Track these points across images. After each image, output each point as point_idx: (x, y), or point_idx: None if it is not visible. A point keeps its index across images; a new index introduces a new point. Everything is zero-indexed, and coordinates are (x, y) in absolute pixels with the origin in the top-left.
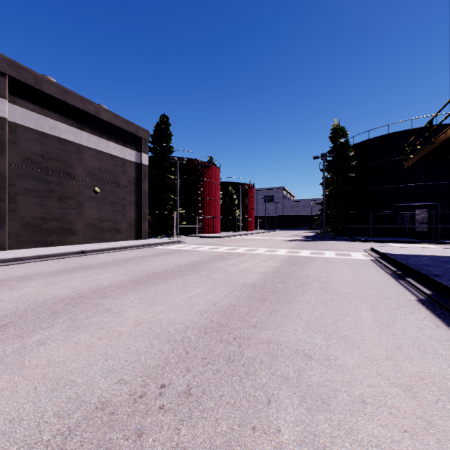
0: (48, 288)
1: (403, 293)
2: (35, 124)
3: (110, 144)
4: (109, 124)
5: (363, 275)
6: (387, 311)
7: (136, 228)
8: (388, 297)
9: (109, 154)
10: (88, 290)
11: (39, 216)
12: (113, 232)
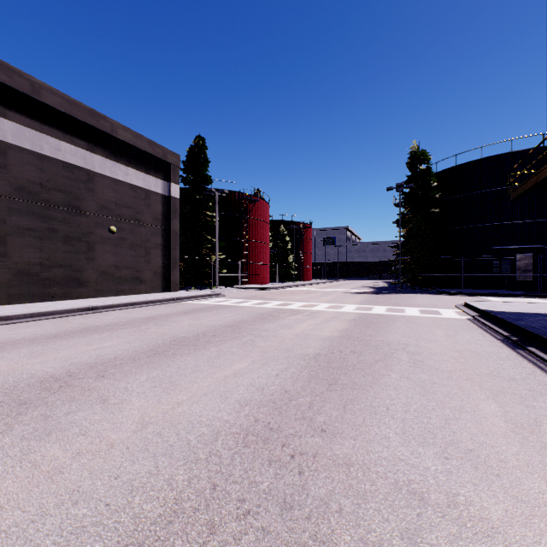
0: (29, 362)
1: (531, 371)
2: (32, 144)
3: (130, 171)
4: (128, 145)
5: (466, 343)
6: (519, 403)
7: (163, 278)
8: (512, 377)
9: (128, 183)
10: (83, 364)
11: (37, 263)
12: (134, 282)
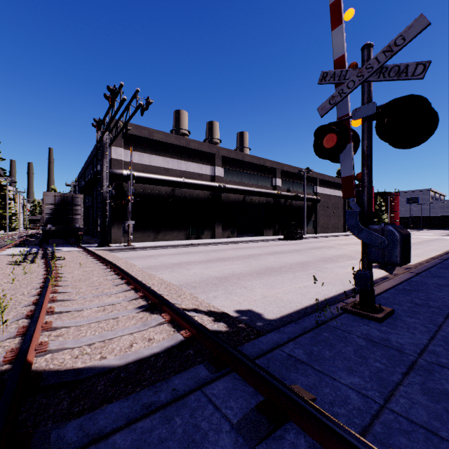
0: None
1: None
2: (322, 191)
3: (336, 191)
4: (336, 183)
5: None
6: None
7: (343, 227)
8: None
9: (336, 196)
10: None
11: (323, 223)
12: (337, 229)
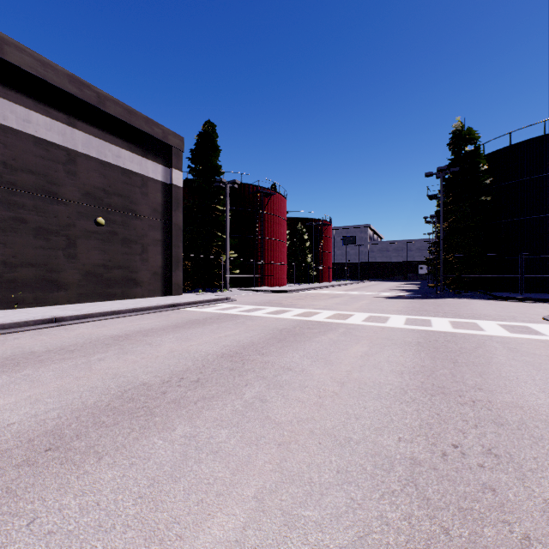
0: None
1: None
2: None
3: (123, 153)
4: (120, 122)
5: None
6: None
7: (163, 279)
8: None
9: (120, 167)
10: None
11: None
12: (127, 285)
